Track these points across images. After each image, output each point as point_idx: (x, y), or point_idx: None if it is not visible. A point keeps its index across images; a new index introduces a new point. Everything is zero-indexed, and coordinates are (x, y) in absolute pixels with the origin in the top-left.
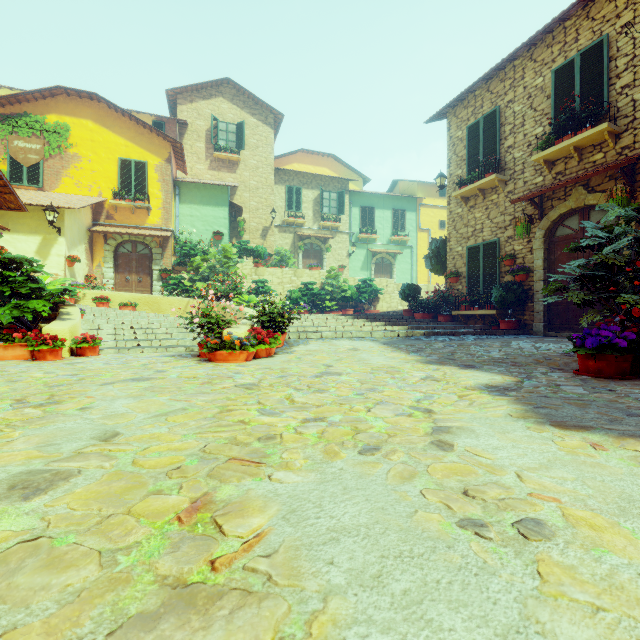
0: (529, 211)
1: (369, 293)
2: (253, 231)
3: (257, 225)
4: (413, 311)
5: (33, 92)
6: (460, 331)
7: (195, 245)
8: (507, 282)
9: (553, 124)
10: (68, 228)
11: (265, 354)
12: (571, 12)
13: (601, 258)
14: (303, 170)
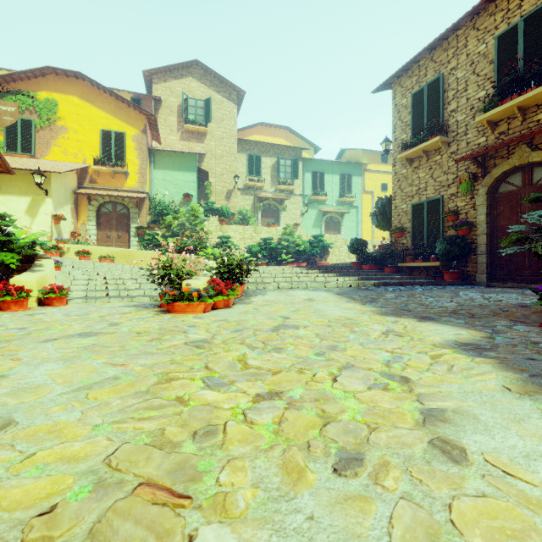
0: (472, 170)
1: (320, 247)
2: (218, 193)
3: (222, 188)
4: (361, 263)
5: (26, 72)
6: (408, 282)
7: (167, 205)
8: (451, 236)
9: (497, 86)
10: (54, 190)
11: (223, 305)
12: None
13: None
14: (262, 141)
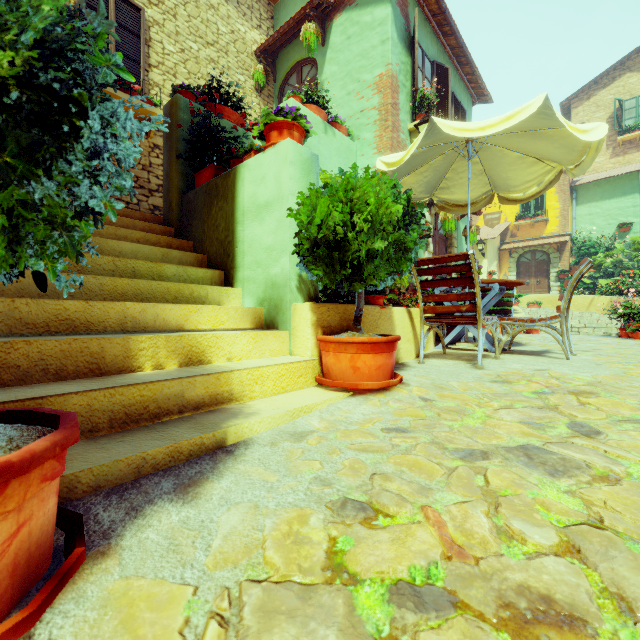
0: None
1: None
2: None
3: None
4: None
5: None
6: None
7: (595, 243)
8: None
9: None
10: (488, 252)
11: None
12: None
13: None
14: None
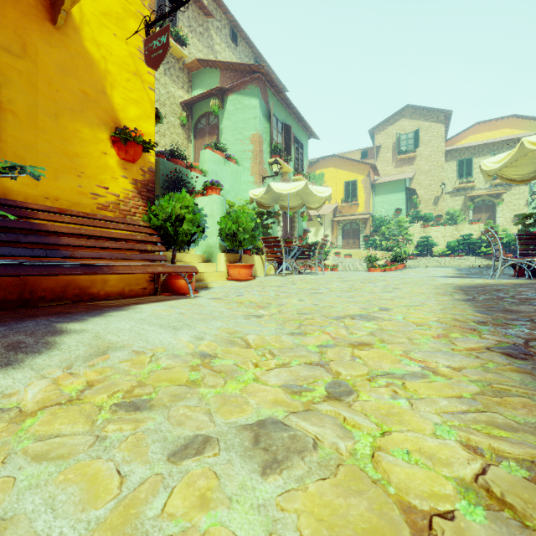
0: None
1: None
2: (426, 201)
3: (430, 196)
4: None
5: (311, 164)
6: None
7: (383, 219)
8: None
9: None
10: (324, 222)
11: (388, 270)
12: None
13: None
14: (479, 139)
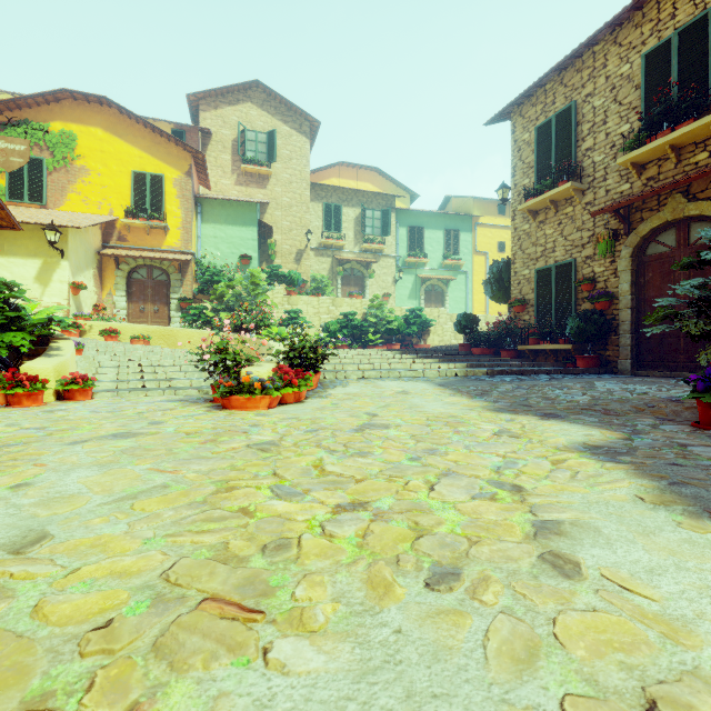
0: (613, 225)
1: (418, 325)
2: (286, 255)
3: (290, 248)
4: (470, 345)
5: (35, 96)
6: (530, 369)
7: (219, 270)
8: (586, 311)
9: (644, 119)
10: (72, 250)
11: (293, 399)
12: None
13: None
14: (343, 186)
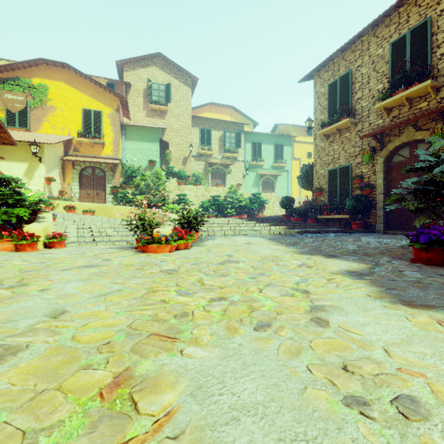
0: (373, 144)
1: (258, 203)
2: (177, 160)
3: (179, 155)
4: (289, 216)
5: (22, 62)
6: (324, 230)
7: (136, 169)
8: (357, 195)
9: (390, 82)
10: (47, 157)
11: (184, 247)
12: (404, 1)
13: (429, 177)
14: (212, 117)
